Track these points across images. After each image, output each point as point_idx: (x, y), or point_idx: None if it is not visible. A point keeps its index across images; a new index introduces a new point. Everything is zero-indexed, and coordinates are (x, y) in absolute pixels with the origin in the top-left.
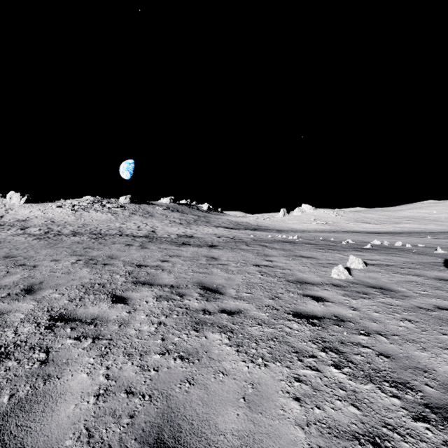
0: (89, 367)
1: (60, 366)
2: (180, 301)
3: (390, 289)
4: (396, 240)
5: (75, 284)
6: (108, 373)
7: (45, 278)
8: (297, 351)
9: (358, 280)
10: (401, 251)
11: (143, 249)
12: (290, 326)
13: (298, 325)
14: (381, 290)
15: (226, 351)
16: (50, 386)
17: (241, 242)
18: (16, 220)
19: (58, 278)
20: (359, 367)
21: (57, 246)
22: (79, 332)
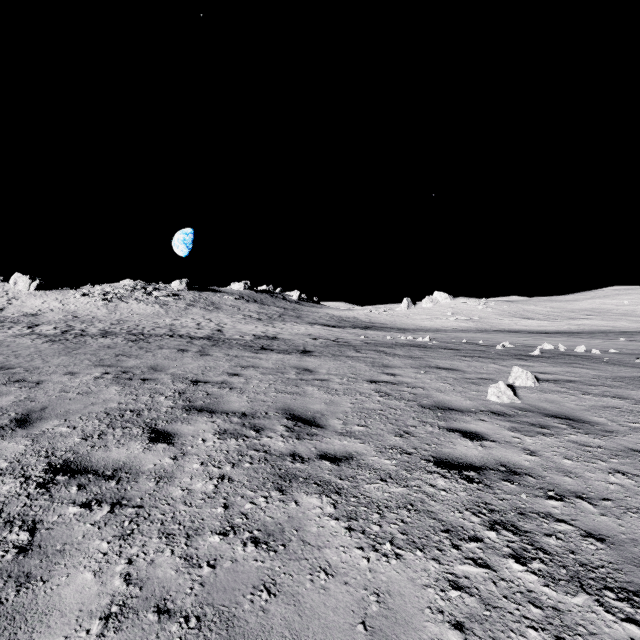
0: (99, 560)
1: (50, 557)
2: (255, 439)
3: (582, 419)
4: (575, 343)
5: (96, 411)
6: (129, 571)
7: (51, 402)
8: (449, 529)
9: (530, 405)
10: (586, 360)
11: (203, 357)
12: (432, 483)
13: (445, 480)
14: (568, 421)
15: (330, 528)
16: (25, 598)
17: (348, 346)
18: (22, 314)
19: (71, 401)
20: (557, 559)
21: (76, 351)
22: (91, 492)
